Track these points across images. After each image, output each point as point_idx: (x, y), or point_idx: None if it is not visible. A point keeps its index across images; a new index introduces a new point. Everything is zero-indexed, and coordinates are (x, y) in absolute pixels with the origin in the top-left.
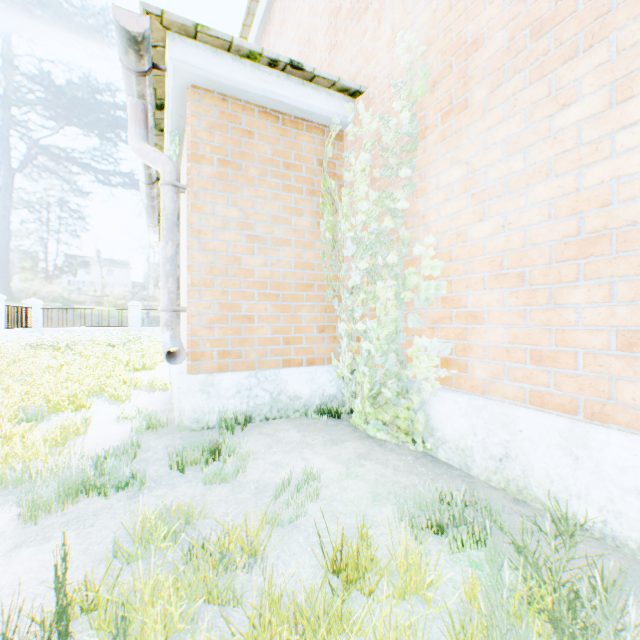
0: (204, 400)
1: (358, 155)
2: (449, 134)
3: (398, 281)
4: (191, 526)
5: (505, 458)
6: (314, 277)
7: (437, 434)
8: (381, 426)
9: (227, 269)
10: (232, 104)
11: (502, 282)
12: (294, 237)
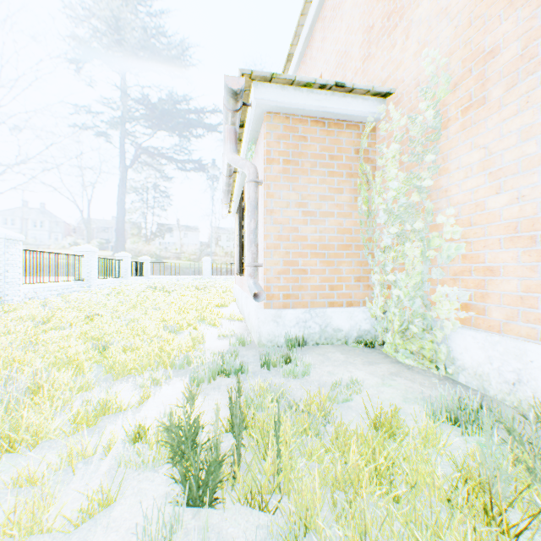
0: (274, 327)
1: (388, 142)
2: (468, 125)
3: (423, 243)
4: (283, 398)
5: (517, 383)
6: (352, 239)
7: (457, 363)
8: (408, 354)
9: (289, 236)
10: (292, 119)
11: (516, 243)
12: (336, 210)
